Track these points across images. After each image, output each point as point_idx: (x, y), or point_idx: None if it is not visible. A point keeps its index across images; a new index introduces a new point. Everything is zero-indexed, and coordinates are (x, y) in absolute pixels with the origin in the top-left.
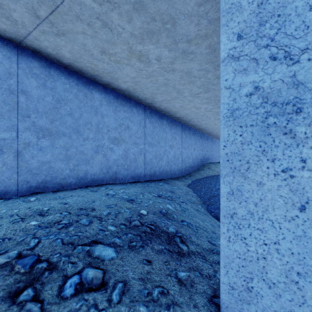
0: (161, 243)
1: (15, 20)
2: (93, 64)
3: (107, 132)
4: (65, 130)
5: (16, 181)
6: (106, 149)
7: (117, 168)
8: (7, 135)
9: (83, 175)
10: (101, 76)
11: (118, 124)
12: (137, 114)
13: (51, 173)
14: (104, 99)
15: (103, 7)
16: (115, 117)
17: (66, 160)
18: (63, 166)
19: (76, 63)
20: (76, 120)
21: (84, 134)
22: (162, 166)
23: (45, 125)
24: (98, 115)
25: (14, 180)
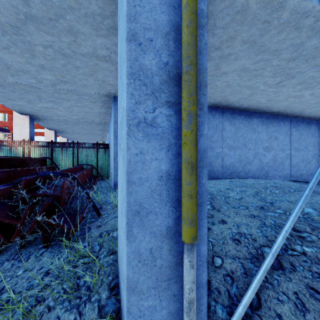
0: (319, 194)
1: (230, 101)
2: (258, 105)
3: (261, 143)
4: (239, 145)
5: (222, 171)
6: (260, 155)
7: (268, 169)
8: (219, 150)
9: (247, 171)
10: (260, 109)
11: (268, 136)
12: (284, 126)
13: (234, 169)
14: (259, 122)
15: (278, 88)
16: (266, 132)
17: (239, 162)
18: (238, 166)
19: (247, 107)
20: (244, 139)
21: (248, 146)
22: (309, 170)
23: (231, 144)
24: (256, 133)
25: (221, 171)
